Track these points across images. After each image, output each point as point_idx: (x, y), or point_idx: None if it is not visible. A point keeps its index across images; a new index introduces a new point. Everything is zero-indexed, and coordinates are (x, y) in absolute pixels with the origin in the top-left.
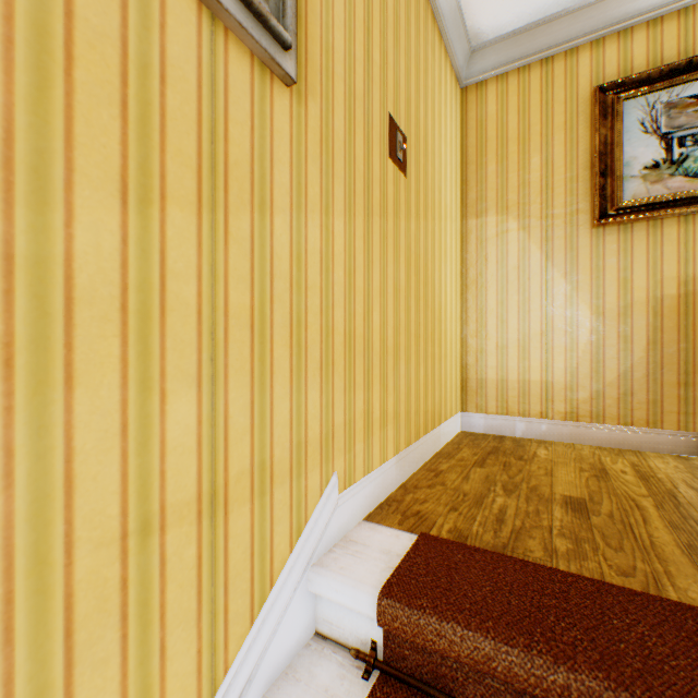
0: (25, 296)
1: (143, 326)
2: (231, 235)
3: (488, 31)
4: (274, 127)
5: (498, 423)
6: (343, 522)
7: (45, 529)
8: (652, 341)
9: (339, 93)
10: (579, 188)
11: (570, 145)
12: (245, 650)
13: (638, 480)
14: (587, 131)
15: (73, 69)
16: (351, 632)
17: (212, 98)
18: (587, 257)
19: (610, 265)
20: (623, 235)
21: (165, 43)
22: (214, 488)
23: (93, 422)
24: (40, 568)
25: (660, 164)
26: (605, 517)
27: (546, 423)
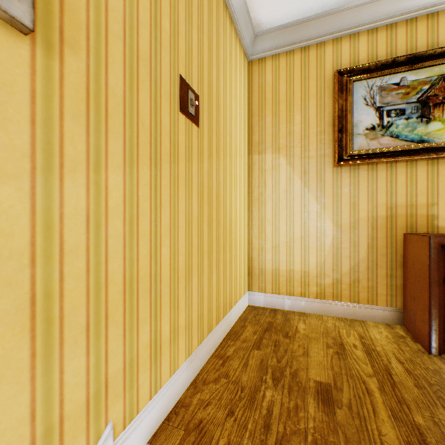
0: None
1: None
2: None
3: (266, 22)
4: None
5: (273, 300)
6: None
7: None
8: (371, 246)
9: (116, 50)
10: (326, 139)
11: (320, 109)
12: None
13: (365, 355)
14: (330, 100)
15: None
16: None
17: None
18: (330, 187)
19: (345, 193)
20: (353, 173)
21: None
22: None
23: None
24: None
25: (376, 127)
26: (346, 409)
27: (305, 300)
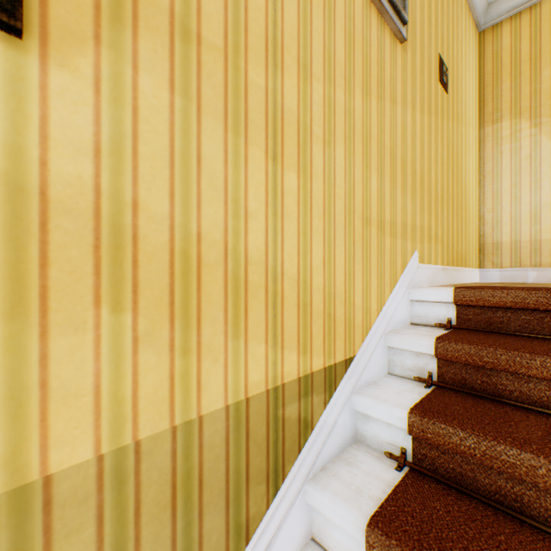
0: (347, 122)
1: (366, 143)
2: (385, 113)
3: None
4: (396, 64)
5: (512, 274)
6: (419, 279)
7: (350, 202)
8: None
9: (417, 45)
10: None
11: None
12: (389, 302)
13: None
14: None
15: (354, 46)
16: (433, 318)
17: (380, 53)
18: None
19: None
20: None
21: (370, 32)
22: (380, 221)
23: (357, 172)
24: (349, 214)
25: None
26: None
27: None
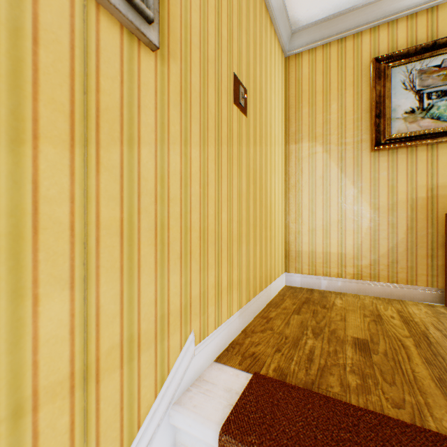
0: None
1: (15, 245)
2: (102, 164)
3: (303, 19)
4: (141, 81)
5: (310, 280)
6: (198, 366)
7: None
8: (410, 227)
9: (196, 57)
10: (362, 125)
11: (357, 96)
12: None
13: (402, 324)
14: (367, 87)
15: None
16: None
17: (84, 58)
18: (367, 171)
19: (382, 176)
20: (391, 156)
21: (37, 11)
22: (86, 364)
23: None
24: None
25: (415, 110)
26: (382, 355)
27: (341, 281)
